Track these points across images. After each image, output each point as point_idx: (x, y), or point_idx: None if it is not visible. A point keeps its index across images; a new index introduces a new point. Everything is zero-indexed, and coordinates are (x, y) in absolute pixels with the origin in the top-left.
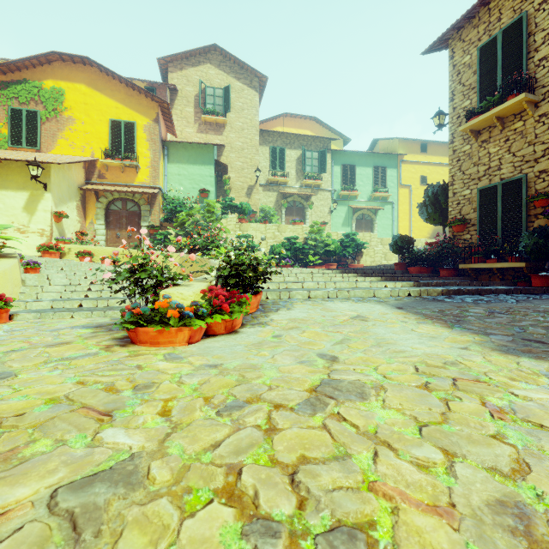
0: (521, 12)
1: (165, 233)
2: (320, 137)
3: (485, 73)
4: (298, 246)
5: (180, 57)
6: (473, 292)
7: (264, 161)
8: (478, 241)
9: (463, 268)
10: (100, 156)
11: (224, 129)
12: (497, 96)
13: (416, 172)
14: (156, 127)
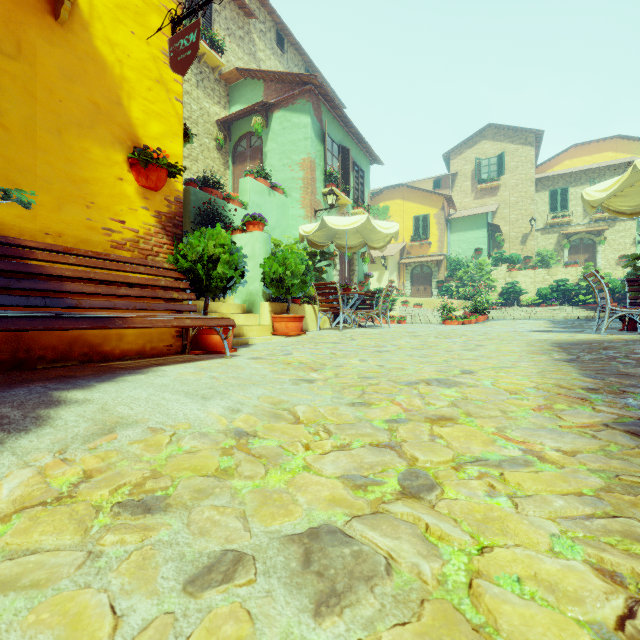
0: None
1: (449, 286)
2: (618, 163)
3: None
4: (565, 288)
5: (459, 145)
6: None
7: (542, 206)
8: None
9: None
10: (408, 241)
11: (498, 190)
12: None
13: None
14: (442, 213)
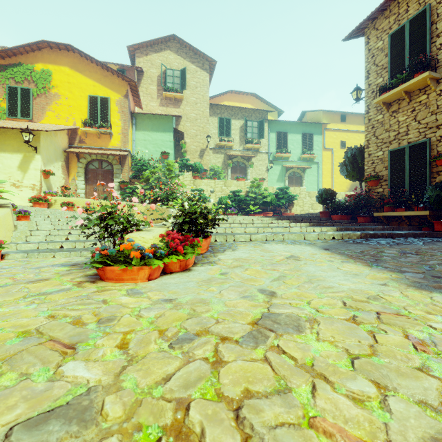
0: (425, 5)
1: (133, 188)
2: (259, 110)
3: (395, 55)
4: (241, 198)
5: (146, 45)
6: (387, 235)
7: (214, 129)
8: (389, 193)
9: (377, 215)
10: (81, 125)
11: (181, 103)
12: (406, 74)
13: (337, 138)
14: (126, 101)
